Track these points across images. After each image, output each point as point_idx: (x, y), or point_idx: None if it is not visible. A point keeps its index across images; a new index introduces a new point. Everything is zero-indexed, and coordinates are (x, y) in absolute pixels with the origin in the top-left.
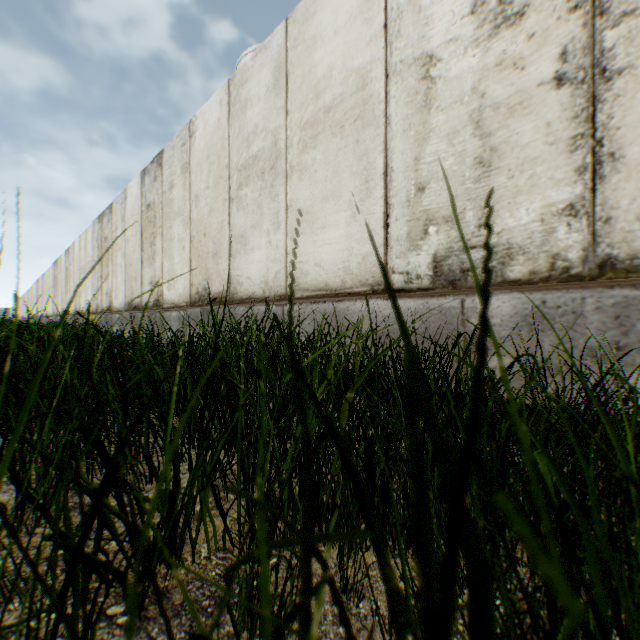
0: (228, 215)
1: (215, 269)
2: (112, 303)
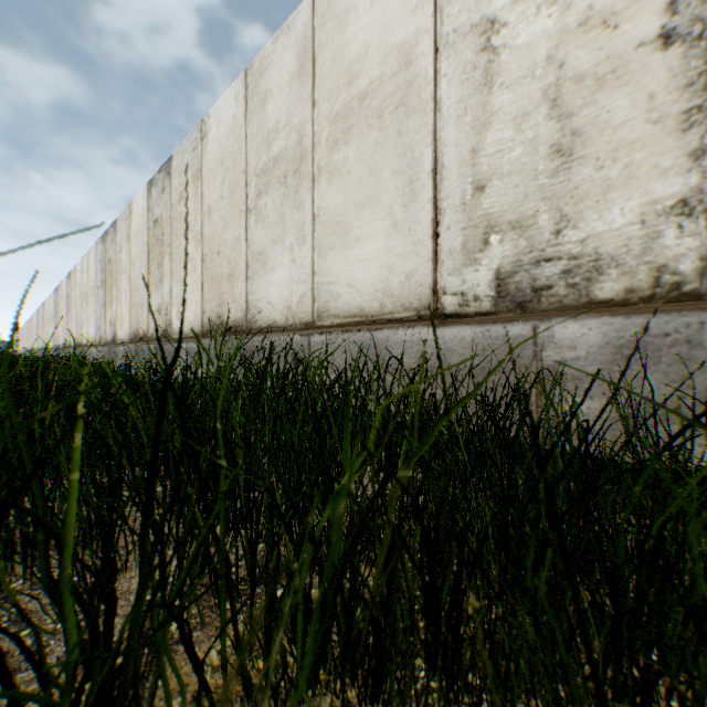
0: (245, 229)
1: (230, 293)
2: (116, 334)
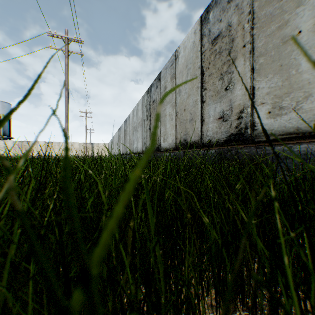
0: None
1: None
2: None
